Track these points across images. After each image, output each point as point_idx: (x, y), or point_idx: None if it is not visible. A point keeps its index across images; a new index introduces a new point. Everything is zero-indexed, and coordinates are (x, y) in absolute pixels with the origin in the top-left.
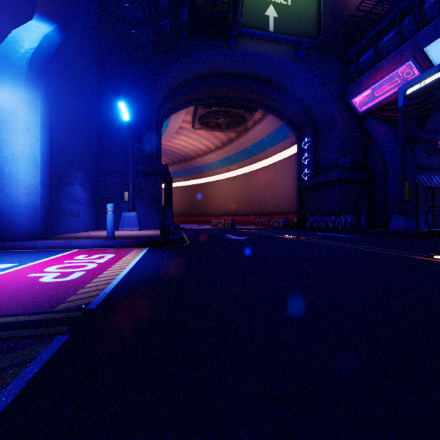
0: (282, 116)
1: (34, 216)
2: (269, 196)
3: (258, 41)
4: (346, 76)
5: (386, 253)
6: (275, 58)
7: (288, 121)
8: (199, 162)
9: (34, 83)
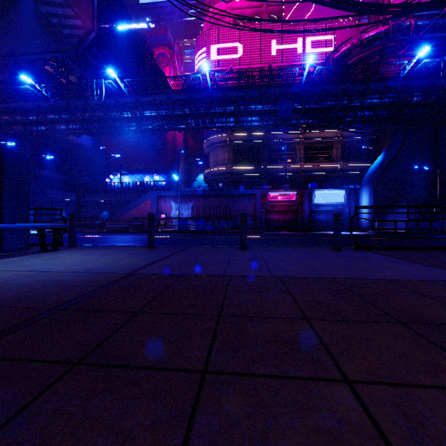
0: None
1: (366, 223)
2: None
3: None
4: None
5: None
6: None
7: None
8: None
9: (367, 185)
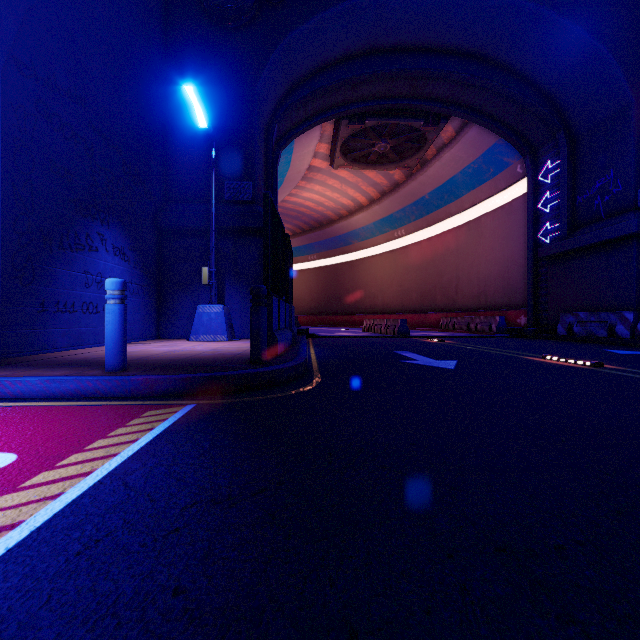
0: (497, 125)
1: None
2: (464, 278)
3: None
4: None
5: None
6: None
7: (510, 133)
8: (342, 228)
9: None
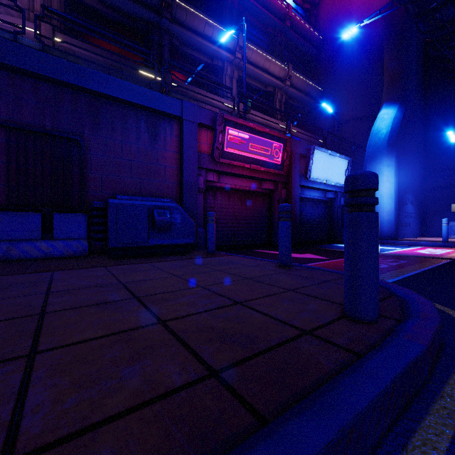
0: None
1: (390, 227)
2: None
3: None
4: None
5: None
6: None
7: None
8: None
9: (390, 153)
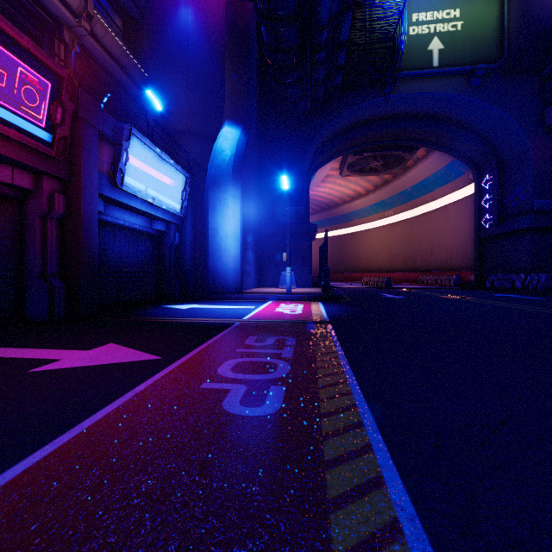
0: (453, 151)
1: (237, 276)
2: (436, 247)
3: (419, 79)
4: (545, 95)
5: (541, 311)
6: (441, 93)
7: (461, 156)
8: (345, 209)
9: (236, 181)
